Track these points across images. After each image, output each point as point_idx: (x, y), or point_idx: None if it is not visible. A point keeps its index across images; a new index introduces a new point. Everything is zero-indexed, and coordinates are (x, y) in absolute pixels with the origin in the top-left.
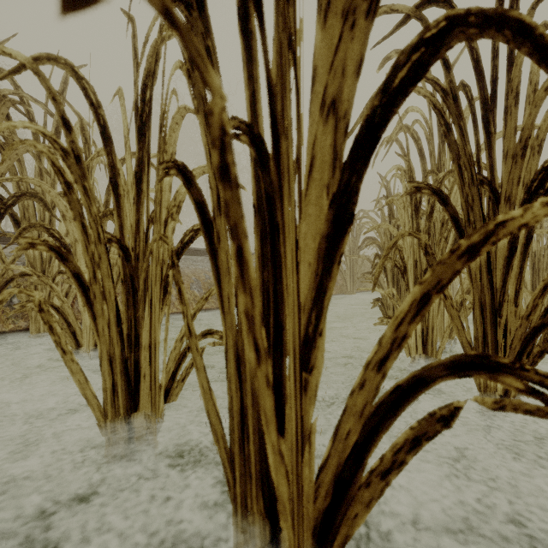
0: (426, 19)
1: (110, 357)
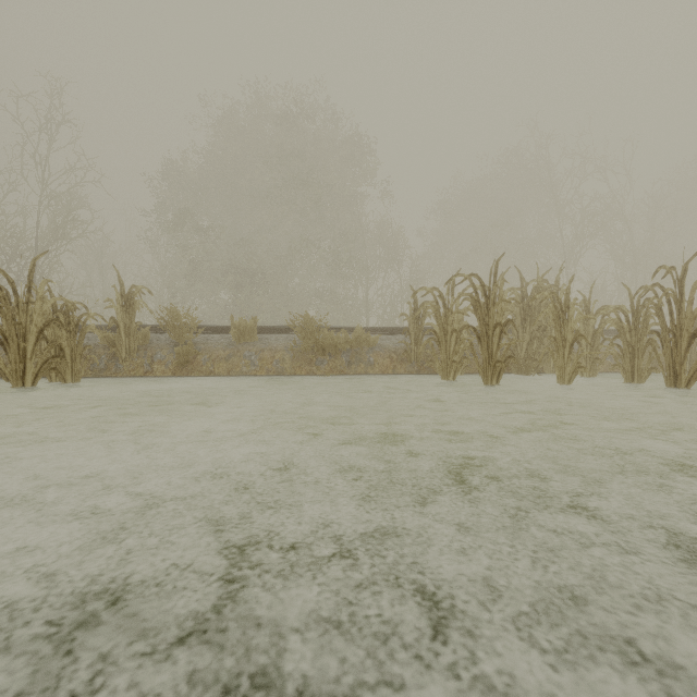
0: None
1: (628, 369)
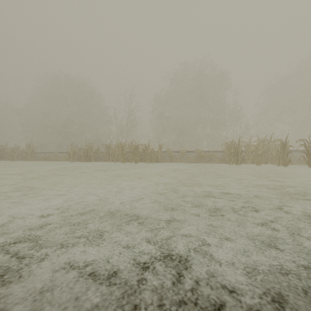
0: (303, 140)
1: (278, 162)
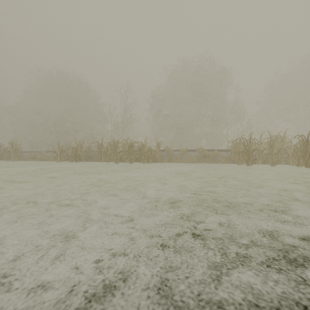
0: None
1: (297, 163)
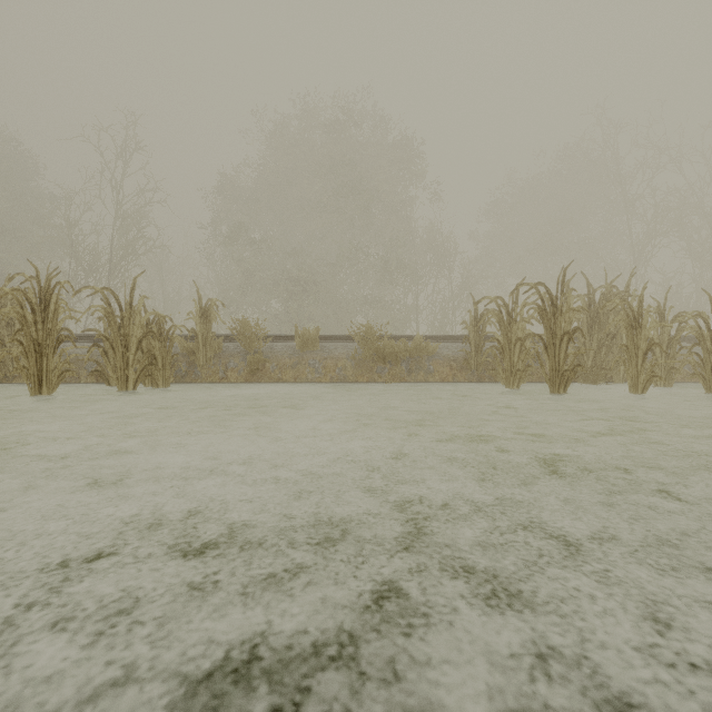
0: None
1: (709, 379)
